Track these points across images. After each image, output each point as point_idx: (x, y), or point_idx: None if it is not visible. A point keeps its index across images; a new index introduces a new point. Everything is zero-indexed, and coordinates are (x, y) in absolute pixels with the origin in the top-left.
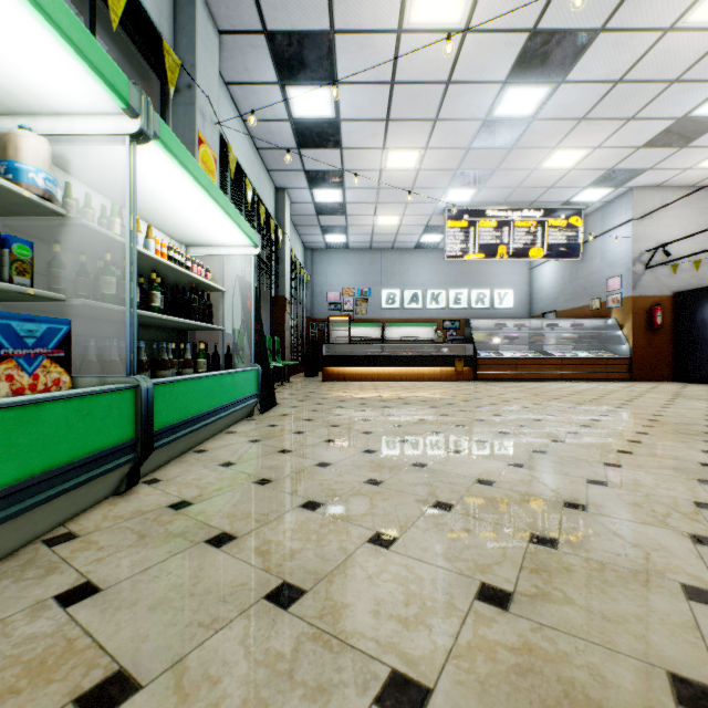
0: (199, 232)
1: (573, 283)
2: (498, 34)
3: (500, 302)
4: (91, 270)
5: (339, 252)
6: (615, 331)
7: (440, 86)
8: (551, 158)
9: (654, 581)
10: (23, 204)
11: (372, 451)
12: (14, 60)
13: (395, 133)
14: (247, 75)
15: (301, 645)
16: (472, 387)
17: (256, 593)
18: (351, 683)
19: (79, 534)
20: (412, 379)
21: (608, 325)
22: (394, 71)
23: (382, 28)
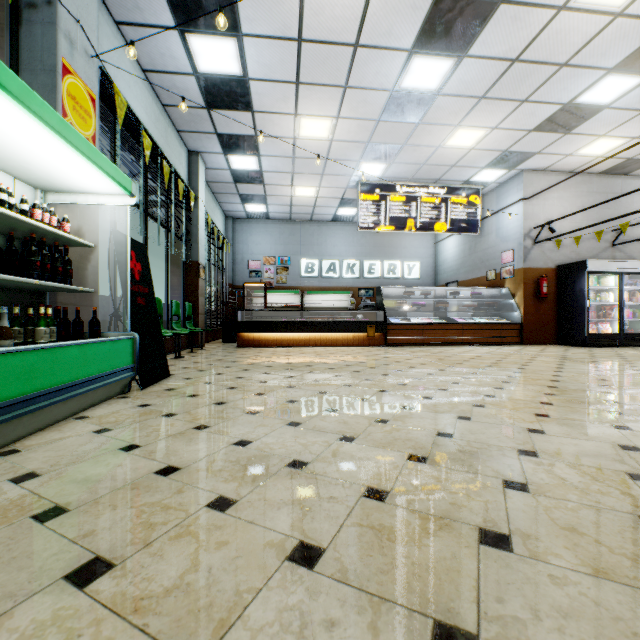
0: (49, 171)
1: (472, 256)
2: None
3: (409, 273)
4: None
5: (260, 222)
6: (508, 299)
7: (349, 49)
8: (454, 136)
9: None
10: None
11: (245, 443)
12: None
13: (306, 98)
14: (139, 15)
15: None
16: (382, 352)
17: None
18: None
19: None
20: (326, 345)
21: (503, 294)
22: (300, 26)
23: None
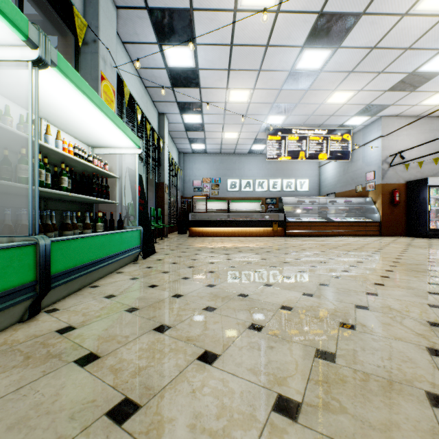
0: (99, 138)
1: (345, 176)
2: (298, 14)
3: (301, 187)
4: (16, 161)
5: (200, 155)
6: (371, 205)
7: (262, 48)
8: (332, 97)
9: (406, 389)
10: None
11: (212, 285)
12: None
13: (234, 78)
14: (136, 37)
15: None
16: (283, 240)
17: (100, 409)
18: None
19: None
20: (245, 235)
21: (367, 202)
22: (232, 37)
23: (224, 7)
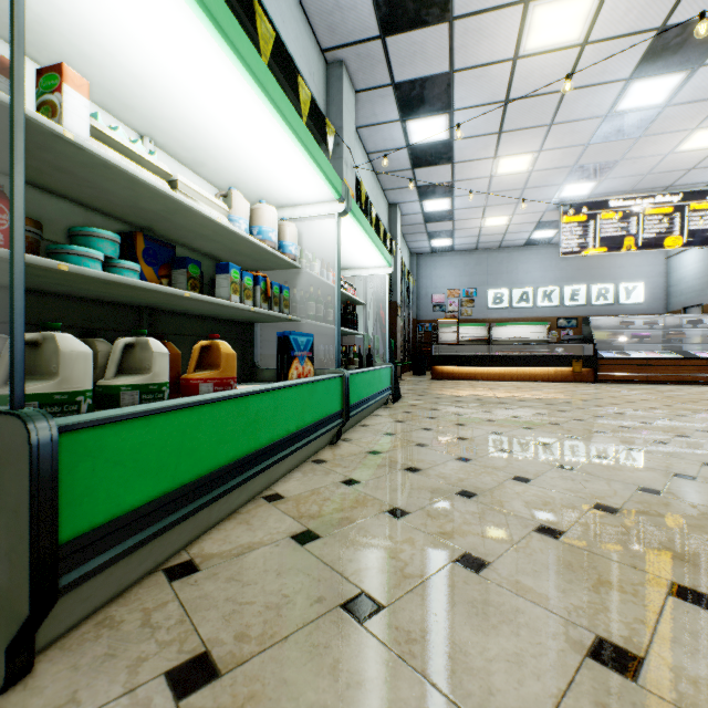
0: (350, 260)
1: None
2: (620, 39)
3: (627, 297)
4: (291, 297)
5: (443, 255)
6: None
7: (556, 95)
8: (690, 140)
9: None
10: (283, 265)
11: (498, 433)
12: (289, 185)
13: (507, 142)
14: (374, 119)
15: (484, 511)
16: (592, 388)
17: (448, 492)
18: (518, 524)
19: (327, 460)
20: (523, 380)
21: None
22: (508, 91)
23: (498, 59)
